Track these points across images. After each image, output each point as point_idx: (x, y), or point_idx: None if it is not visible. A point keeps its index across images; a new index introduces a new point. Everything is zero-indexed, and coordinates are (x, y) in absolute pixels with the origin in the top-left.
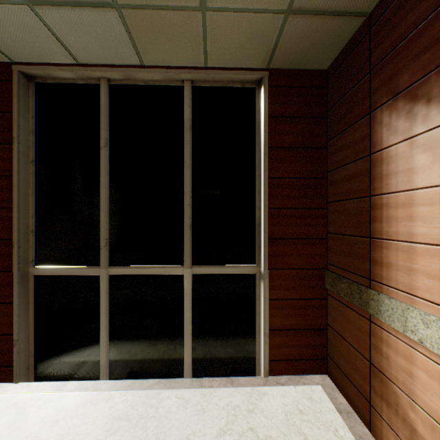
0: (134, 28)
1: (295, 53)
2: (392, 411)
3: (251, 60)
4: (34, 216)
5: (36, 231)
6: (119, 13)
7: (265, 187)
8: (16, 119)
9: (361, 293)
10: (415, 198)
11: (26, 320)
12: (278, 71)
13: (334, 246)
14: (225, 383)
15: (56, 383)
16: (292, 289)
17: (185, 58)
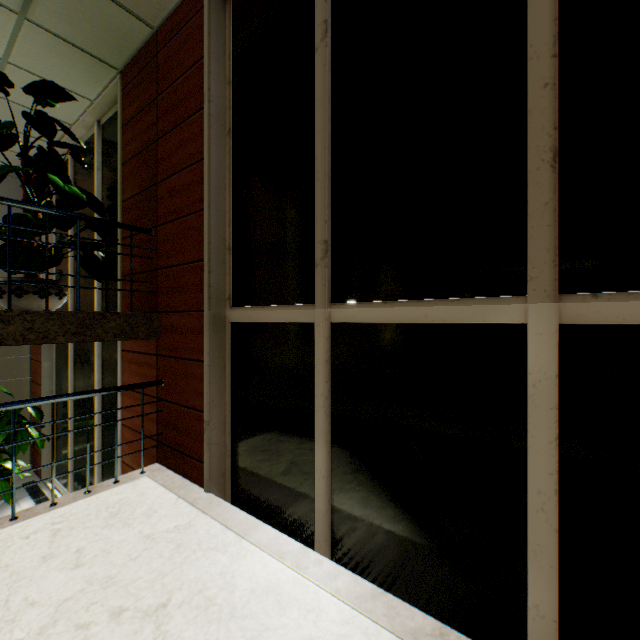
0: None
1: None
2: None
3: None
4: (231, 223)
5: (232, 248)
6: None
7: None
8: (206, 63)
9: None
10: None
11: (220, 394)
12: None
13: None
14: None
15: (246, 516)
16: None
17: None
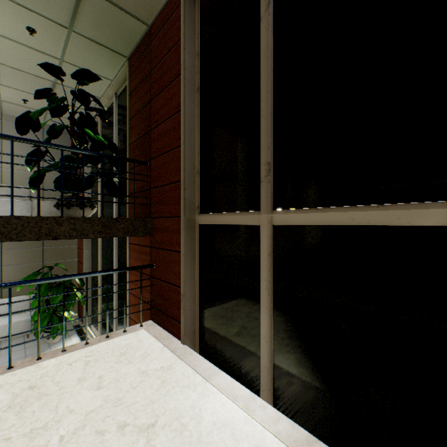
0: None
1: None
2: None
3: None
4: (199, 154)
5: (200, 172)
6: None
7: None
8: (182, 43)
9: None
10: None
11: (192, 275)
12: None
13: None
14: None
15: (210, 365)
16: None
17: None
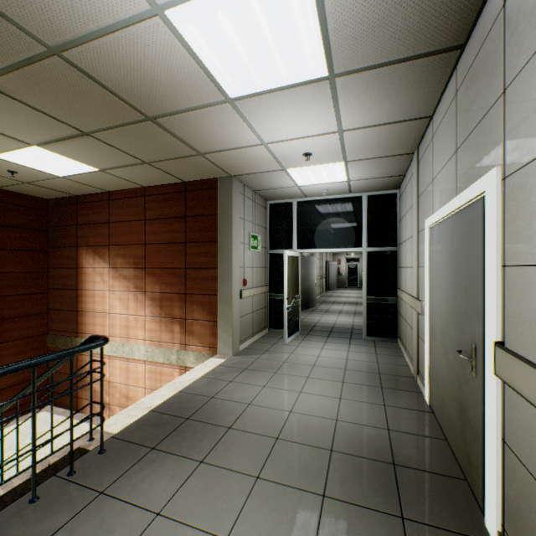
0: None
1: (26, 190)
2: (88, 391)
3: None
4: None
5: None
6: None
7: None
8: None
9: (73, 341)
10: (96, 294)
11: None
12: (8, 191)
13: (55, 317)
14: None
15: None
16: (20, 353)
17: None
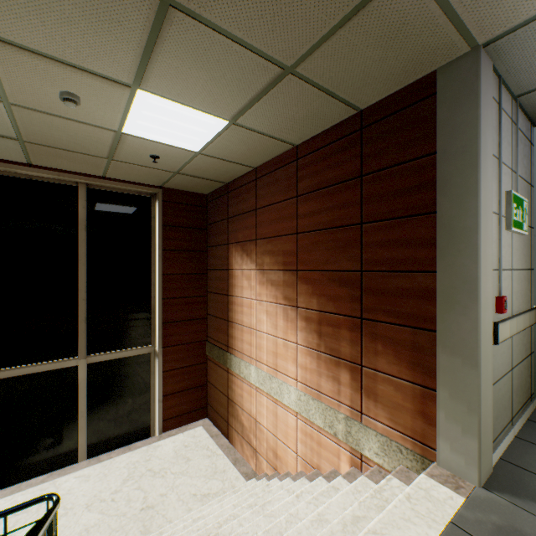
0: (33, 150)
1: (184, 185)
2: (236, 420)
3: (148, 181)
4: None
5: None
6: (21, 142)
7: (159, 282)
8: None
9: (224, 355)
10: (244, 302)
11: None
12: (171, 189)
13: (211, 324)
14: (123, 451)
15: None
16: (182, 359)
17: (83, 170)
